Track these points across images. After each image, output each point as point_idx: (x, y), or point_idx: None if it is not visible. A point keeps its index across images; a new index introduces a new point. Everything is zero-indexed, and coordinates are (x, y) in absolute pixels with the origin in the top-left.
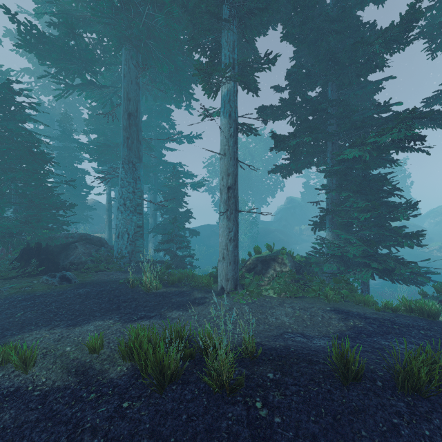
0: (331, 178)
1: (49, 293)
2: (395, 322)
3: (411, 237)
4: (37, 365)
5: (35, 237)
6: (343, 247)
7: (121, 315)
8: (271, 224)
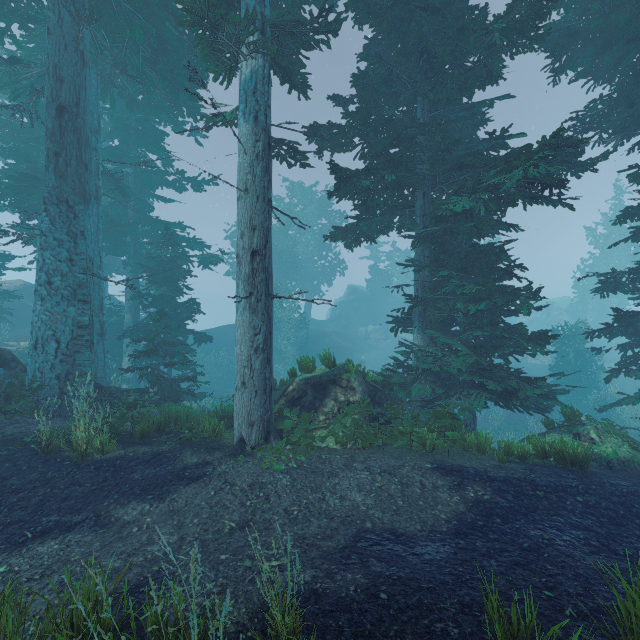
0: (421, 248)
1: None
2: (535, 483)
3: (541, 340)
4: None
5: None
6: (441, 357)
7: None
8: (326, 324)
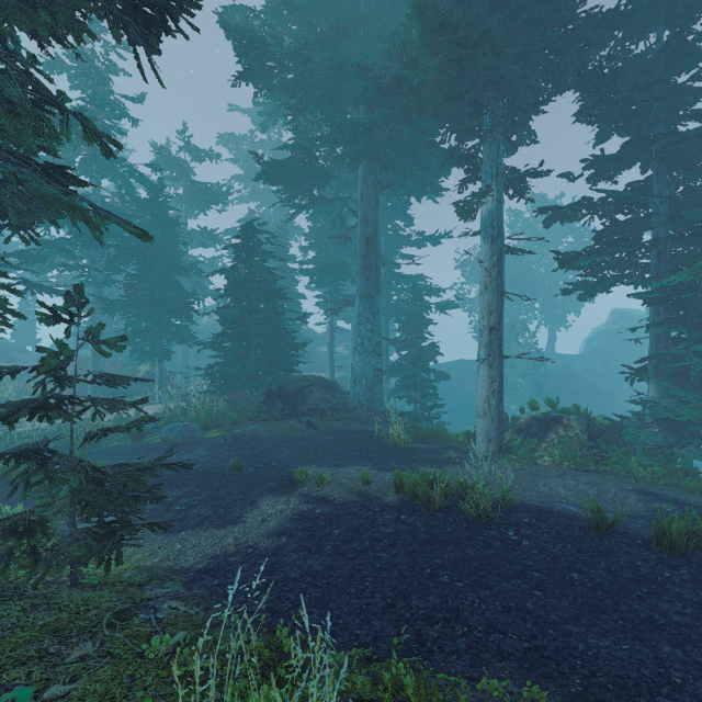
0: (655, 305)
1: (301, 437)
2: None
3: None
4: (327, 487)
5: (274, 379)
6: (673, 409)
7: (373, 464)
8: (576, 360)
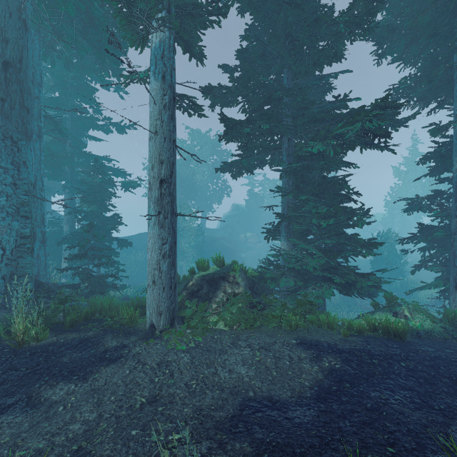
0: (287, 179)
1: None
2: (371, 353)
3: (371, 246)
4: None
5: None
6: (301, 259)
7: None
8: (216, 232)
